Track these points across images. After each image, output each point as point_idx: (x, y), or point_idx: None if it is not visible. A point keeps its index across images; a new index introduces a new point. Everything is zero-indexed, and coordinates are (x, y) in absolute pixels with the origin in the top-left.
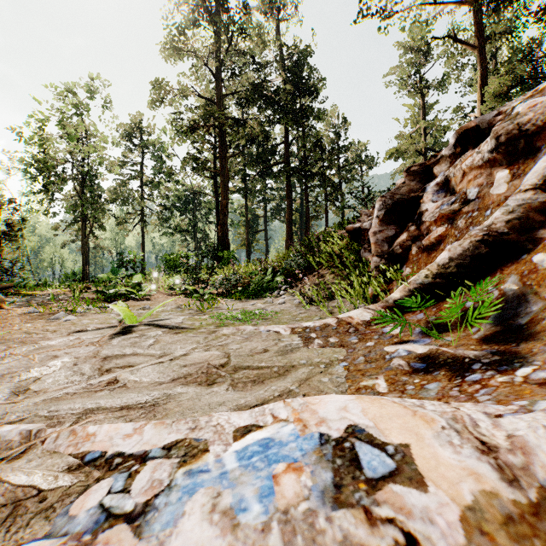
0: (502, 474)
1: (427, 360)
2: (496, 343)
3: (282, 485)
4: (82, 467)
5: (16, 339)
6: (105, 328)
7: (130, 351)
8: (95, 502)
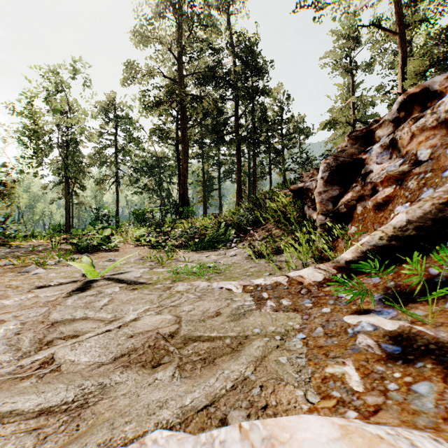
0: None
1: (401, 341)
2: None
3: None
4: None
5: None
6: (66, 284)
7: (80, 315)
8: None
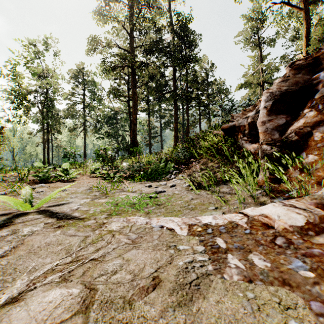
0: None
1: None
2: None
3: None
4: None
5: None
6: None
7: None
8: None
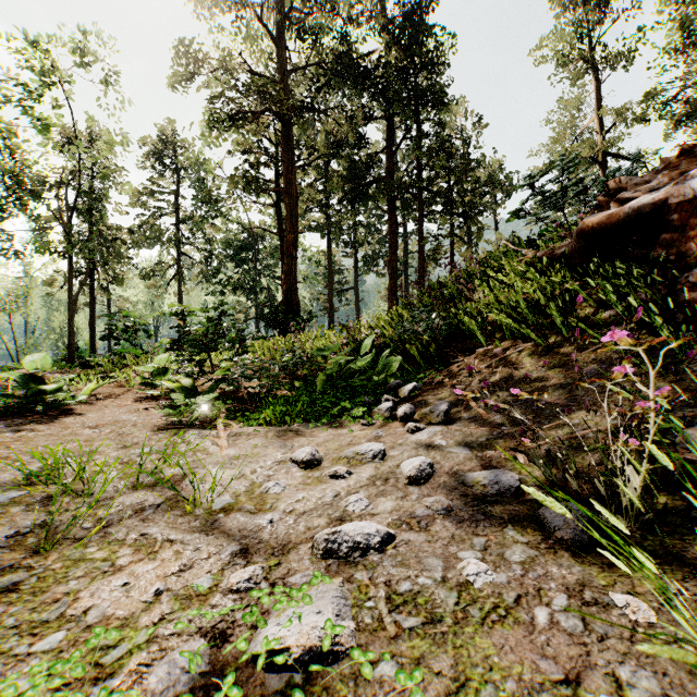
0: None
1: None
2: None
3: None
4: None
5: None
6: None
7: None
8: None
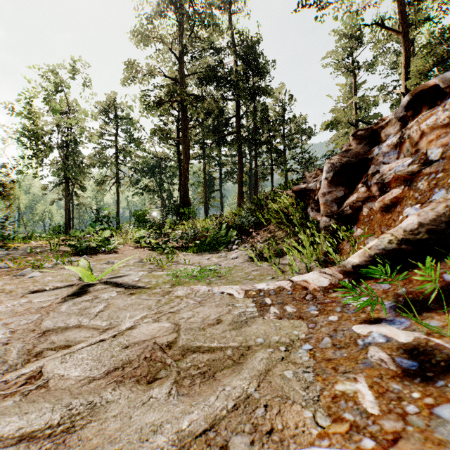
0: None
1: (417, 355)
2: None
3: None
4: None
5: None
6: (62, 288)
7: (73, 322)
8: None
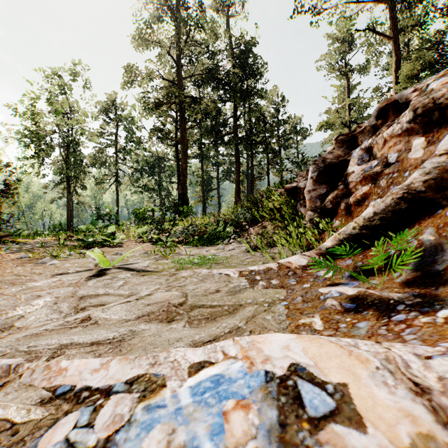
0: (436, 416)
1: (357, 301)
2: (417, 286)
3: (232, 423)
4: (53, 400)
5: (7, 280)
6: (83, 271)
7: (102, 292)
8: (62, 436)
